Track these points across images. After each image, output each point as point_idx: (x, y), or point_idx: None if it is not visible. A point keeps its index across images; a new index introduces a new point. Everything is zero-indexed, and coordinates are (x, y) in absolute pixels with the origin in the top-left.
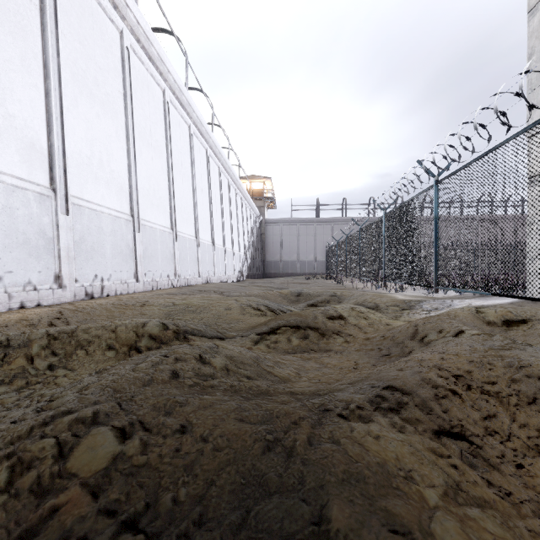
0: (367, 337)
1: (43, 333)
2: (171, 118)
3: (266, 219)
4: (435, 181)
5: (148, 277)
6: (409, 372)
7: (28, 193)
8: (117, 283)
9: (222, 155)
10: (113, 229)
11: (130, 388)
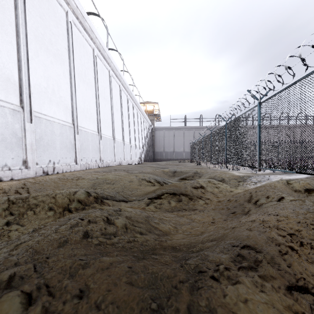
0: (219, 200)
1: (5, 200)
2: (98, 66)
3: (155, 127)
4: (259, 103)
5: (83, 161)
6: (257, 232)
7: (5, 109)
8: (64, 165)
9: (129, 89)
10: (61, 132)
11: (47, 249)
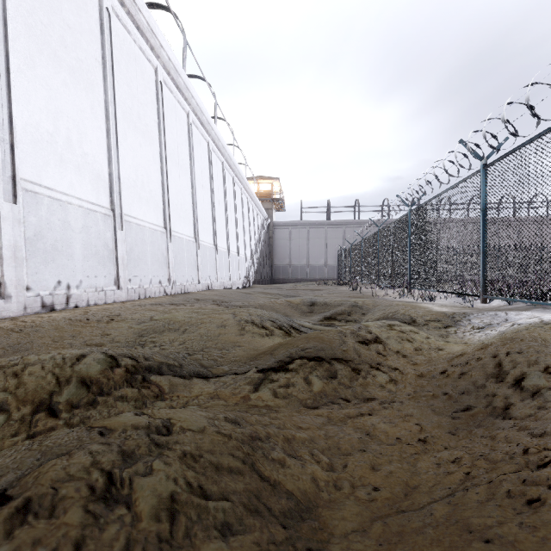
0: (420, 373)
1: None
2: (165, 102)
3: (274, 222)
4: (483, 165)
5: (134, 283)
6: None
7: None
8: (91, 290)
9: (226, 150)
10: (85, 225)
11: None
